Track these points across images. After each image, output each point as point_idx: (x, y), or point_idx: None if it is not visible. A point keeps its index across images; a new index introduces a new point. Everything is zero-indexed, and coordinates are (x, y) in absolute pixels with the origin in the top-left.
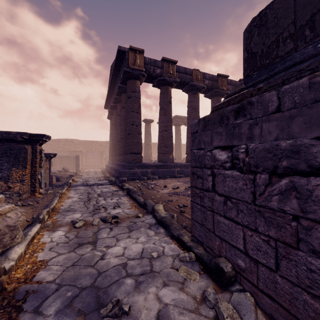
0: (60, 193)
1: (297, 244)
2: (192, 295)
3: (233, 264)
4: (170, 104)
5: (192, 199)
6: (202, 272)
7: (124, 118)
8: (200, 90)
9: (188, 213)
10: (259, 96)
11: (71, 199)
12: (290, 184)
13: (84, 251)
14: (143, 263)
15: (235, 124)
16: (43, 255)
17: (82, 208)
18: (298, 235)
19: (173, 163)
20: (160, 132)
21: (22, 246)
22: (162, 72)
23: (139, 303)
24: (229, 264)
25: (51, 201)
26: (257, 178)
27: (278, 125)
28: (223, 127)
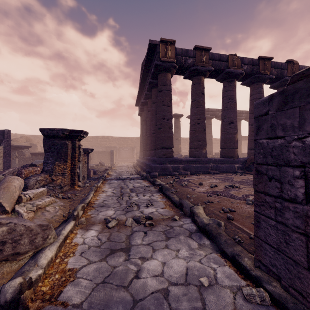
0: (95, 186)
1: None
2: None
3: None
4: (202, 95)
5: (257, 209)
6: None
7: (155, 113)
8: (237, 77)
9: (238, 221)
10: None
11: (105, 193)
12: None
13: (117, 262)
14: (190, 294)
15: None
16: (73, 262)
17: (115, 204)
18: None
19: (207, 158)
20: (192, 126)
21: (53, 249)
22: (194, 61)
23: None
24: None
25: (87, 194)
26: None
27: None
28: None
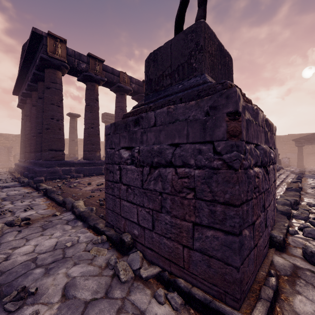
0: None
1: (161, 209)
2: (99, 265)
3: (132, 235)
4: (97, 101)
5: (106, 191)
6: (110, 247)
7: (42, 110)
8: (127, 92)
9: None
10: (146, 113)
11: None
12: (159, 173)
13: None
14: (55, 254)
15: (133, 131)
16: None
17: None
18: (162, 204)
19: (100, 161)
20: (86, 129)
21: None
22: (88, 67)
23: (47, 284)
24: (130, 236)
25: None
26: (144, 170)
27: (155, 135)
28: (127, 132)
